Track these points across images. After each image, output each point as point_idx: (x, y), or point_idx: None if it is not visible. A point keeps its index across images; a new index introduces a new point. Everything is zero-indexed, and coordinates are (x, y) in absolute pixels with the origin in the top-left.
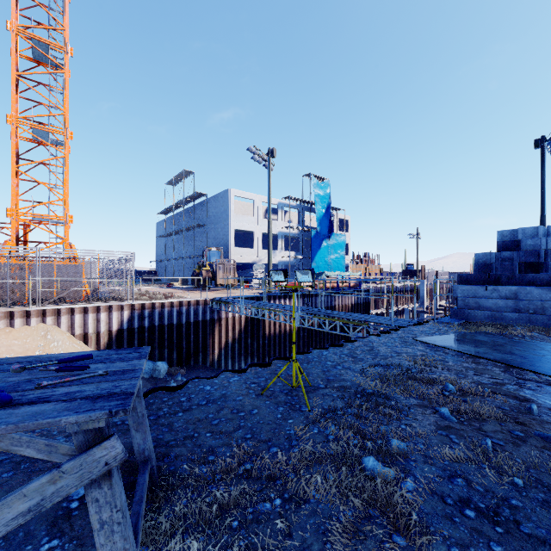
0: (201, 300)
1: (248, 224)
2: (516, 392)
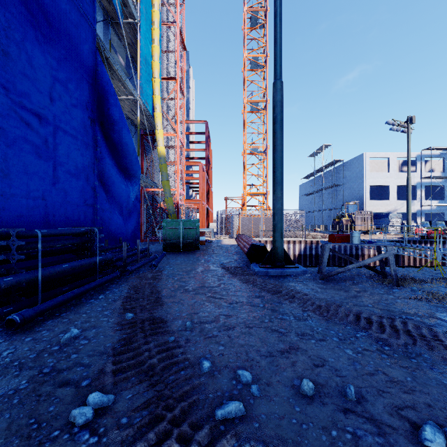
0: None
1: (382, 179)
2: None
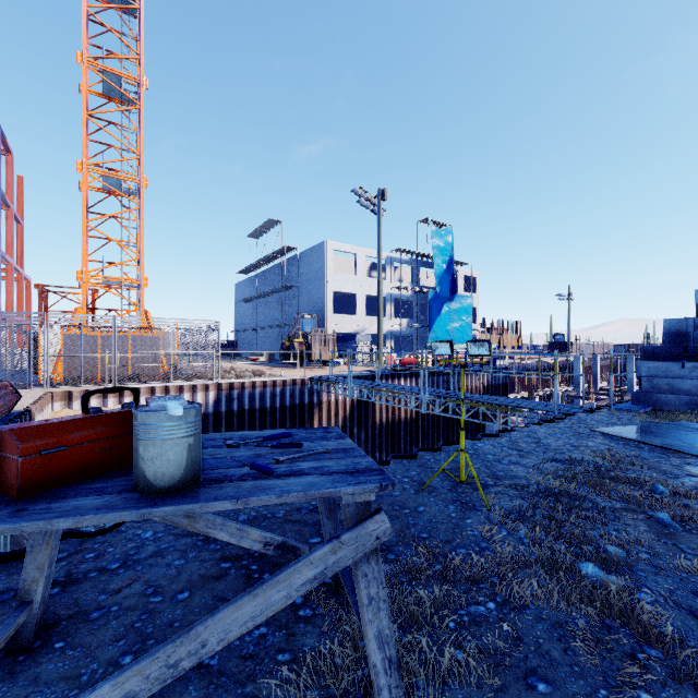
0: (298, 378)
1: (349, 284)
2: None
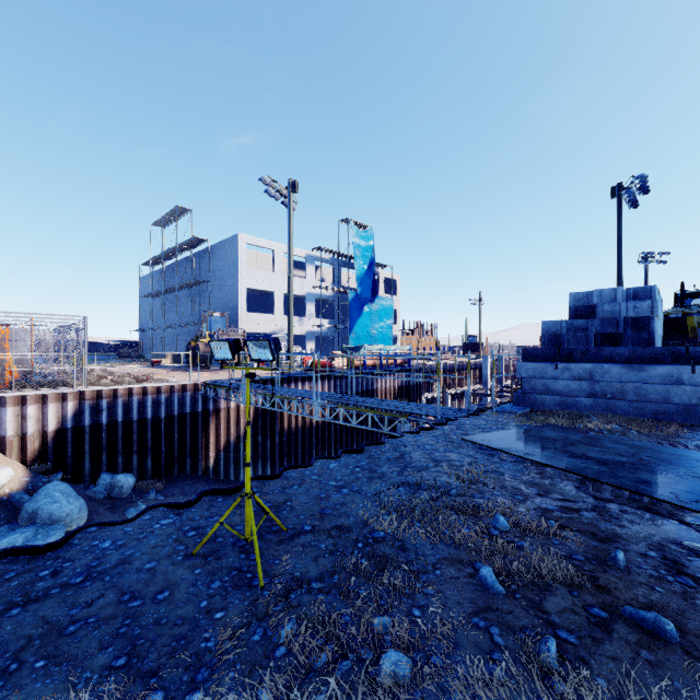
0: (189, 384)
1: (265, 281)
2: (593, 524)
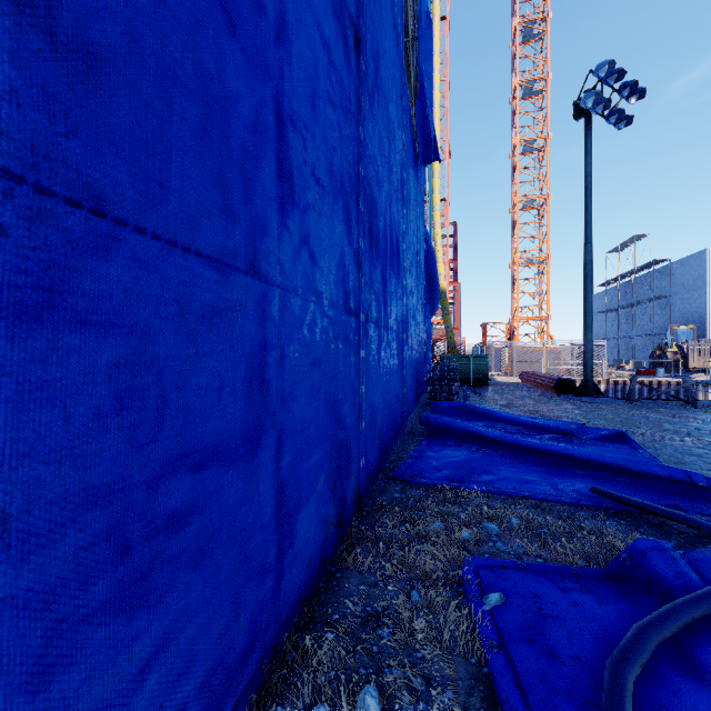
0: (672, 381)
1: None
2: None
